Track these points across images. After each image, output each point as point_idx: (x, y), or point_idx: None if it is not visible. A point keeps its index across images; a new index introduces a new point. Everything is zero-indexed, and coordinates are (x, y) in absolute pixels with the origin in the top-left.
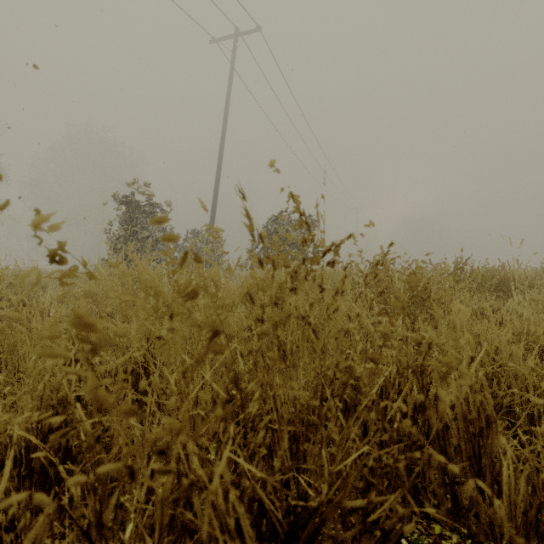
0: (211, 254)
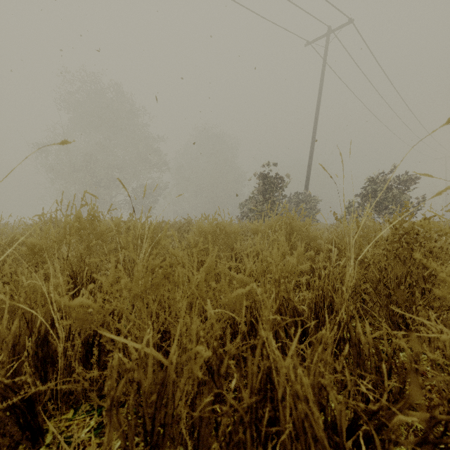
0: (309, 211)
